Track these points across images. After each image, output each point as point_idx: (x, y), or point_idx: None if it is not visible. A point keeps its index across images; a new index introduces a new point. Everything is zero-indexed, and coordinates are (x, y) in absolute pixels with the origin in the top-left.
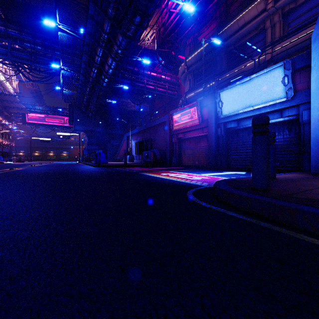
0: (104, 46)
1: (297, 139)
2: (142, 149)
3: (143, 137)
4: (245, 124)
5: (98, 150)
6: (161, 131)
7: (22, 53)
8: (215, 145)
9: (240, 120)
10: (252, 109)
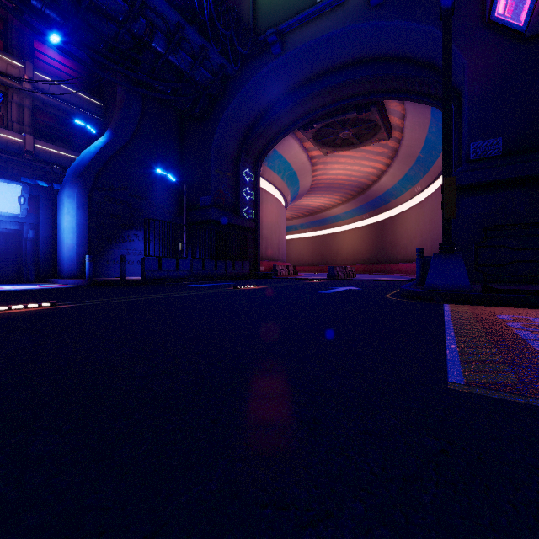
0: None
1: (14, 251)
2: None
3: None
4: None
5: None
6: None
7: None
8: None
9: None
10: None
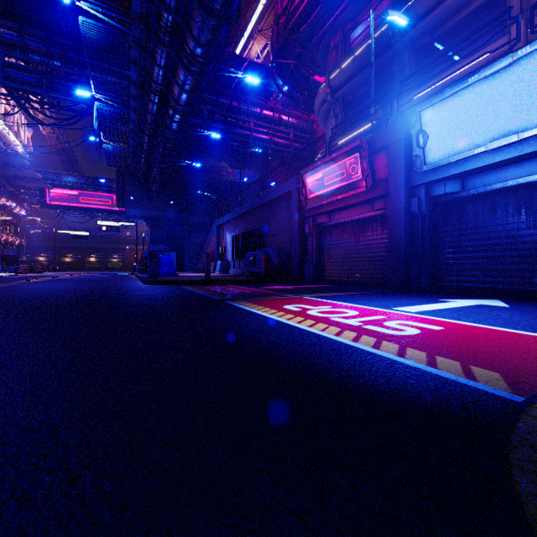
0: (168, 43)
1: None
2: (244, 248)
3: (246, 226)
4: (485, 185)
5: (169, 251)
6: (281, 213)
7: (26, 73)
8: (405, 236)
9: (470, 175)
10: (515, 141)
